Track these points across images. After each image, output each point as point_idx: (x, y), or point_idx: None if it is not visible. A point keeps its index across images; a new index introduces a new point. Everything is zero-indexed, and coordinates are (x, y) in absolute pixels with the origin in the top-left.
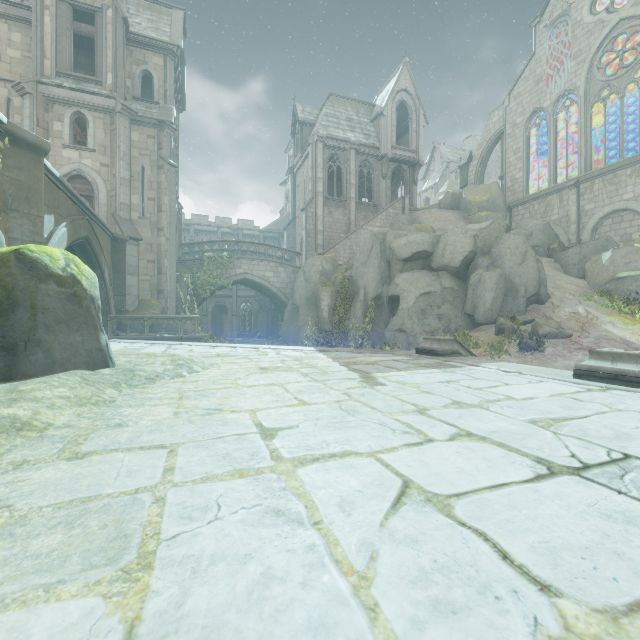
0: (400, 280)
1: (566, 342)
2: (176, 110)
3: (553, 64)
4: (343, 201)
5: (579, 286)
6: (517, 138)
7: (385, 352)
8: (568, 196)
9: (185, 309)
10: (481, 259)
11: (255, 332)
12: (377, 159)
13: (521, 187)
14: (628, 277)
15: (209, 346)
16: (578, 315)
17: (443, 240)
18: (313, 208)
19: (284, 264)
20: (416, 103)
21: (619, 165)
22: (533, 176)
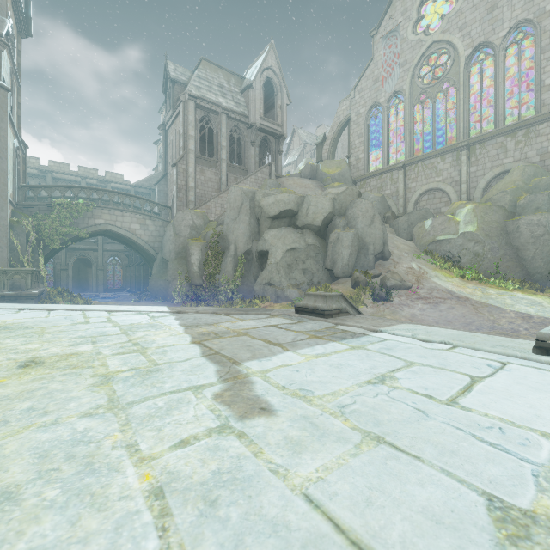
0: (269, 236)
1: (408, 293)
2: (18, 33)
3: (387, 69)
4: (215, 161)
5: (410, 246)
6: (360, 125)
7: (258, 312)
8: (398, 175)
9: (23, 261)
10: (339, 220)
11: (124, 287)
12: (247, 127)
13: (363, 166)
14: (444, 240)
15: (13, 309)
16: (413, 270)
17: (307, 201)
18: (185, 164)
19: (152, 217)
20: (281, 83)
21: (433, 154)
22: (371, 158)
